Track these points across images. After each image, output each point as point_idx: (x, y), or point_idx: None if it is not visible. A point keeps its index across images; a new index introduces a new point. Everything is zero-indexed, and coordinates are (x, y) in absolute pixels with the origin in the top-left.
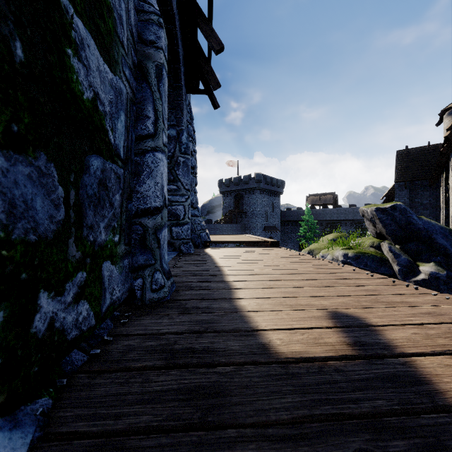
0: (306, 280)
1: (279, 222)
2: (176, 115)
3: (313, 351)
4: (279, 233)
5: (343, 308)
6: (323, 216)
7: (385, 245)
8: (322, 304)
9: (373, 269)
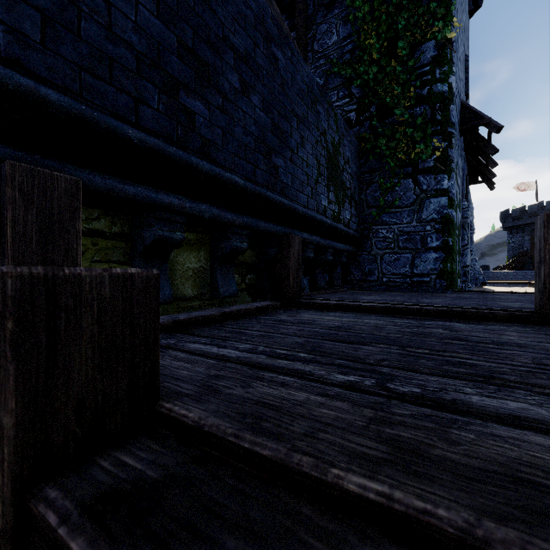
0: None
1: None
2: None
3: None
4: None
5: None
6: None
7: None
8: None
9: None
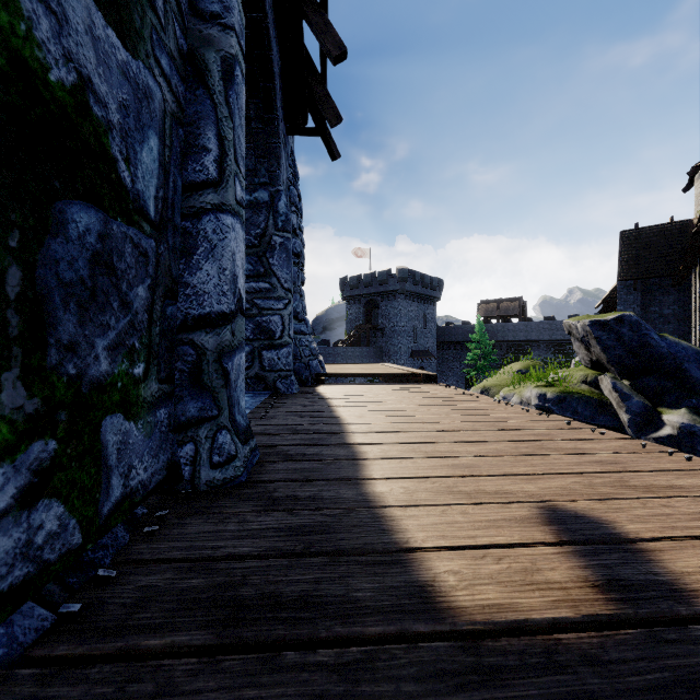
0: (488, 443)
1: (434, 343)
2: (268, 167)
3: (525, 604)
4: (434, 361)
5: (566, 501)
6: (503, 335)
7: (607, 380)
8: (525, 491)
9: (586, 419)
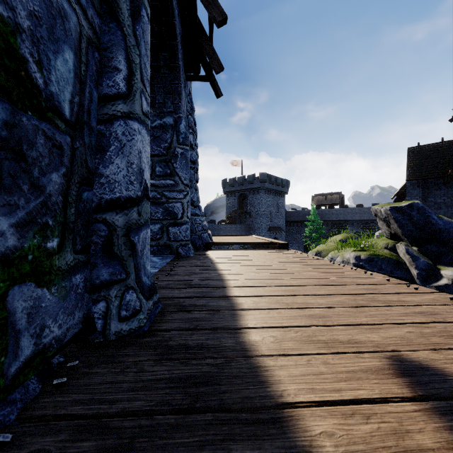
0: (333, 296)
1: (284, 222)
2: (173, 100)
3: None
4: (284, 233)
5: (408, 350)
6: (329, 216)
7: (402, 247)
8: (372, 341)
9: (388, 272)
